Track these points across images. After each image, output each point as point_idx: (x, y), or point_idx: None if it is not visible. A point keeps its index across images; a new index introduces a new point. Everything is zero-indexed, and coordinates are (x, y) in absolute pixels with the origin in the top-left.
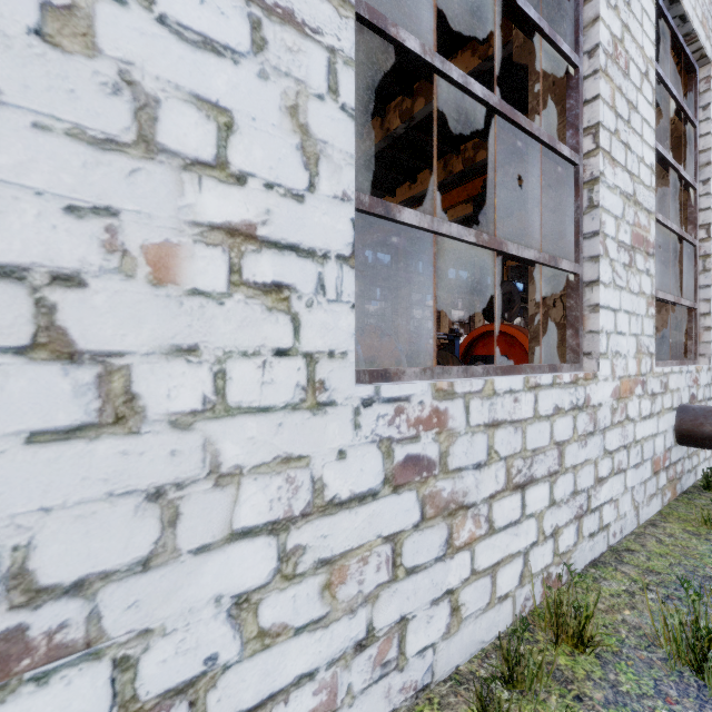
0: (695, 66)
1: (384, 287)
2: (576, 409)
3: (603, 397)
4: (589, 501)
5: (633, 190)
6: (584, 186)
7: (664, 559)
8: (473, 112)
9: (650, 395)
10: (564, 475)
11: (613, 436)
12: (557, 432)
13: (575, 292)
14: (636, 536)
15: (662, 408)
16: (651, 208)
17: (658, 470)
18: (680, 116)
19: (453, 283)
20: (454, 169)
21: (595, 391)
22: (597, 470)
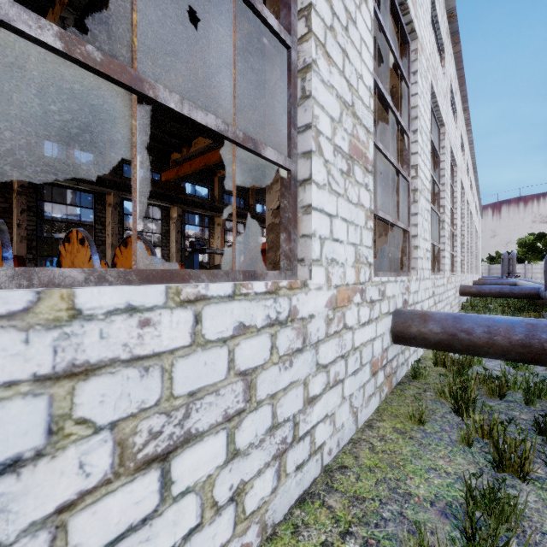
0: (408, 38)
1: (202, 215)
2: (276, 325)
3: (316, 308)
4: (296, 429)
5: (352, 101)
6: (298, 74)
7: (372, 474)
8: (264, 72)
9: (369, 302)
10: (256, 411)
11: (329, 348)
12: (243, 358)
13: (288, 190)
14: (353, 445)
15: (380, 314)
16: (370, 128)
17: (376, 370)
18: (397, 73)
19: (259, 215)
20: (252, 119)
21: (305, 301)
22: (308, 389)
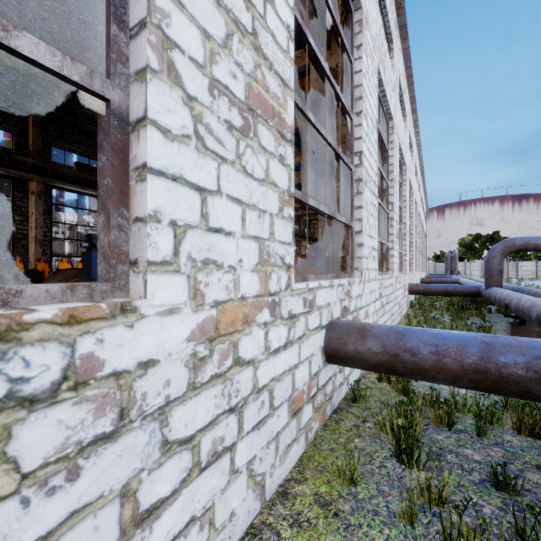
0: (351, 5)
1: None
2: (9, 410)
3: (161, 347)
4: None
5: (252, 27)
6: None
7: None
8: None
9: (286, 319)
10: None
11: (197, 407)
12: None
13: (107, 137)
14: (250, 540)
15: (306, 331)
16: (288, 81)
17: (300, 407)
18: (338, 41)
19: None
20: None
21: (126, 340)
22: (137, 499)
